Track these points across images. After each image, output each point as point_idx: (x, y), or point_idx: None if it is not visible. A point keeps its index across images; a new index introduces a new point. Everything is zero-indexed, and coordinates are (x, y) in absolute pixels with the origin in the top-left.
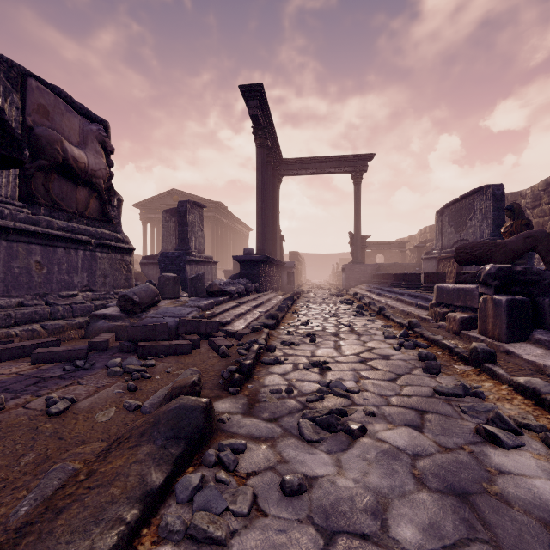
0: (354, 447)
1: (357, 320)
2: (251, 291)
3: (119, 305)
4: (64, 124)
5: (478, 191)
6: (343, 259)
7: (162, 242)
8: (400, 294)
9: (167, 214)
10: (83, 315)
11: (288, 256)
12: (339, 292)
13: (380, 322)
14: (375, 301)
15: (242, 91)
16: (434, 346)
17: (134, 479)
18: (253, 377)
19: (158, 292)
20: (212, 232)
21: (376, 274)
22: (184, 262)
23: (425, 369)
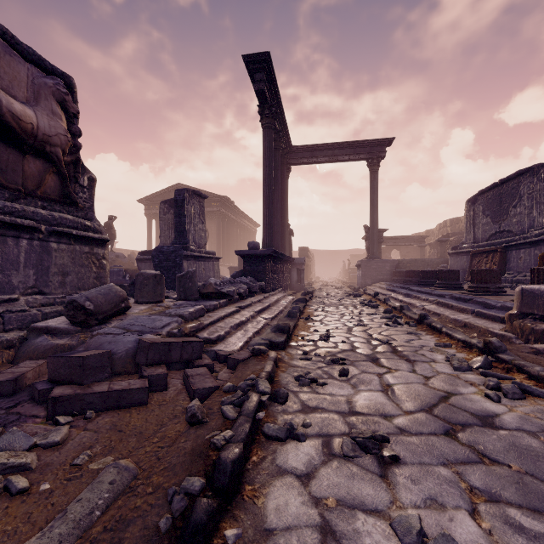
0: None
1: (393, 331)
2: (256, 291)
3: (67, 315)
4: (0, 69)
5: (525, 172)
6: (354, 255)
7: (160, 236)
8: (438, 295)
9: (165, 205)
10: (23, 328)
11: (296, 253)
12: (355, 291)
13: (428, 337)
14: (406, 303)
15: (246, 62)
16: None
17: None
18: (244, 491)
19: (126, 296)
20: (218, 227)
21: (397, 271)
22: (180, 257)
23: None
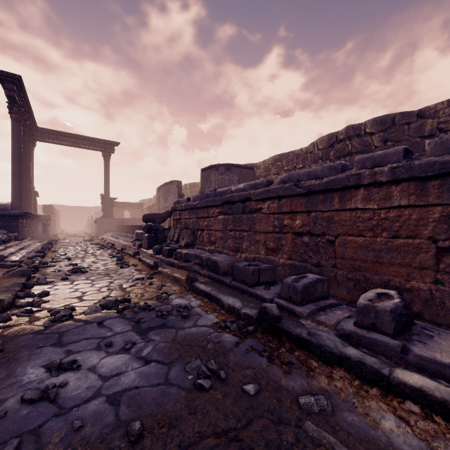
0: (84, 274)
1: (98, 251)
2: (12, 239)
3: None
4: None
5: (173, 182)
6: (98, 212)
7: None
8: (128, 237)
9: None
10: None
11: (38, 207)
12: (91, 238)
13: (110, 251)
14: (114, 242)
15: None
16: (127, 255)
17: (17, 280)
18: (40, 271)
19: None
20: None
21: (120, 225)
22: None
23: (117, 260)
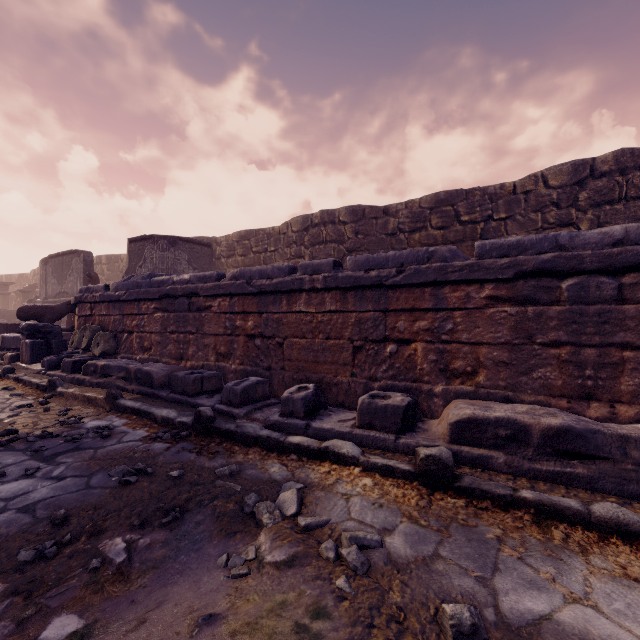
0: None
1: None
2: None
3: None
4: None
5: (75, 252)
6: None
7: None
8: None
9: None
10: None
11: None
12: None
13: None
14: None
15: None
16: None
17: None
18: None
19: None
20: None
21: None
22: None
23: None
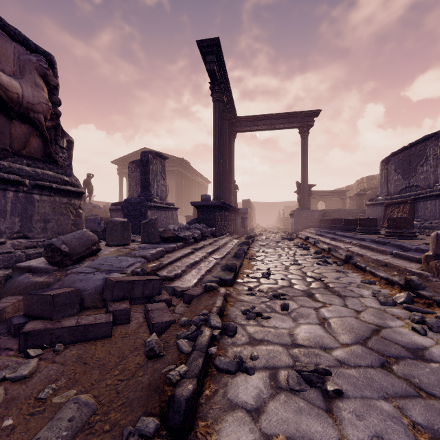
0: None
1: (324, 270)
2: (207, 236)
3: (46, 256)
4: None
5: (431, 137)
6: (287, 206)
7: (129, 190)
8: (360, 239)
9: (133, 165)
10: (9, 267)
11: (240, 204)
12: (289, 236)
13: (354, 275)
14: (332, 246)
15: (200, 46)
16: None
17: None
18: (197, 427)
19: (97, 240)
20: (177, 184)
21: (324, 219)
22: (145, 208)
23: None
